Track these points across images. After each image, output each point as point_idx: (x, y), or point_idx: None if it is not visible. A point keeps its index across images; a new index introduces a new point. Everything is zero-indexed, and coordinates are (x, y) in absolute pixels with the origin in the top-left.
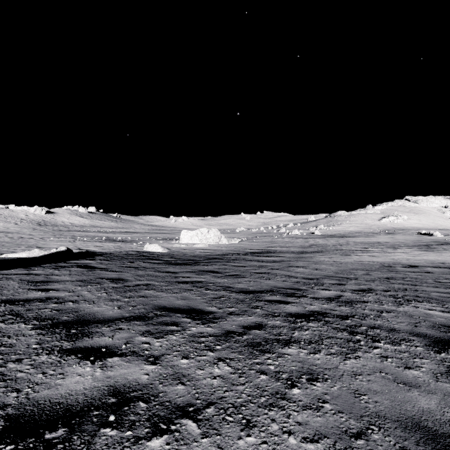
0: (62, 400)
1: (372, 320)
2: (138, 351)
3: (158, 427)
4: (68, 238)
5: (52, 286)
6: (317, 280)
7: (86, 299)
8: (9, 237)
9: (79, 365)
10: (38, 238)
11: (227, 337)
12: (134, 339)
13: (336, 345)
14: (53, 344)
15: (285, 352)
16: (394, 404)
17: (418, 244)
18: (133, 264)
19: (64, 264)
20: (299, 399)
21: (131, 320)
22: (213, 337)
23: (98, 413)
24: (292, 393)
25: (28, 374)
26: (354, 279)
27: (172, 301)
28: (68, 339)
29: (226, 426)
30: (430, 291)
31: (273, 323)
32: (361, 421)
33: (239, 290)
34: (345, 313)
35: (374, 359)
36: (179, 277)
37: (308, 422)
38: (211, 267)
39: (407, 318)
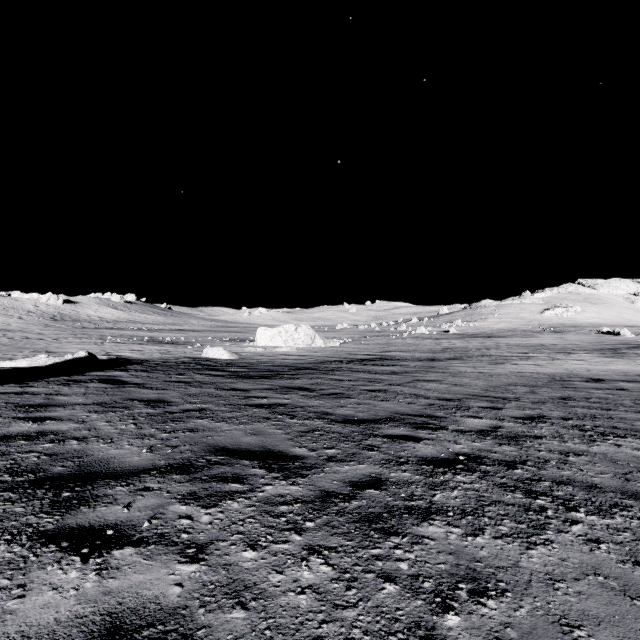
0: None
1: (555, 469)
2: (169, 533)
3: None
4: (94, 338)
5: (52, 413)
6: (459, 401)
7: (100, 435)
8: (8, 337)
9: (59, 567)
10: (50, 338)
11: (324, 503)
12: (167, 510)
13: (507, 518)
14: (24, 522)
15: (423, 533)
16: None
17: (599, 347)
18: (185, 376)
19: (80, 378)
20: (461, 639)
21: (166, 473)
22: (301, 505)
23: None
24: (446, 625)
25: None
26: (514, 400)
27: (237, 438)
28: (53, 510)
29: None
30: (632, 419)
31: (398, 477)
32: None
33: (342, 418)
34: (511, 458)
35: (577, 546)
36: (251, 397)
37: None
38: (300, 382)
39: (609, 464)
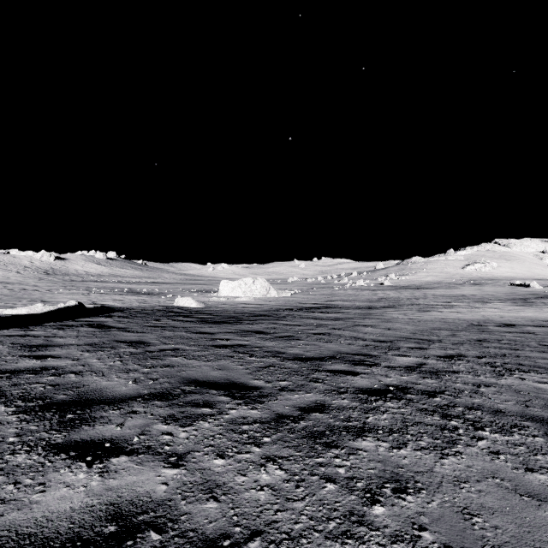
0: (36, 529)
1: (468, 397)
2: (155, 446)
3: None
4: (81, 289)
5: (52, 352)
6: (391, 343)
7: (93, 370)
8: (9, 288)
9: (70, 470)
10: (44, 289)
11: (278, 423)
12: (151, 428)
13: (426, 435)
14: (38, 437)
15: (358, 447)
16: (522, 531)
17: (512, 297)
18: (160, 322)
19: (72, 323)
20: (385, 523)
21: (149, 400)
22: (259, 425)
23: None
24: (374, 513)
25: None
26: (438, 342)
27: (206, 373)
28: (60, 428)
29: None
30: (536, 357)
31: (339, 403)
32: None
33: (293, 356)
34: (432, 388)
35: (481, 457)
36: (217, 339)
37: None
38: (258, 326)
39: (513, 394)
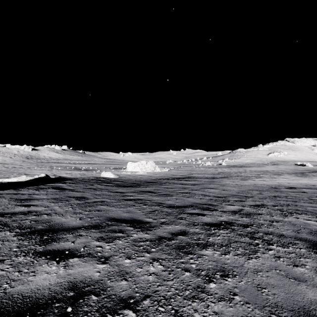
0: (32, 294)
1: (266, 228)
2: (92, 253)
3: (105, 316)
4: (47, 167)
5: (33, 203)
6: (224, 198)
7: (56, 213)
8: (5, 167)
9: (47, 265)
10: (26, 167)
11: (160, 241)
12: (90, 244)
13: (241, 248)
14: (29, 248)
15: (203, 253)
16: (288, 296)
17: (295, 172)
18: (93, 186)
19: (43, 186)
20: (215, 292)
21: (88, 229)
22: (149, 242)
23: (58, 305)
24: (210, 287)
25: (7, 272)
26: (251, 197)
27: (120, 214)
28: (41, 243)
29: (158, 316)
30: (306, 206)
31: (193, 231)
32: (263, 311)
33: (168, 205)
34: (246, 223)
35: (270, 259)
36: (125, 196)
37: (223, 312)
38: (149, 188)
39: (291, 226)
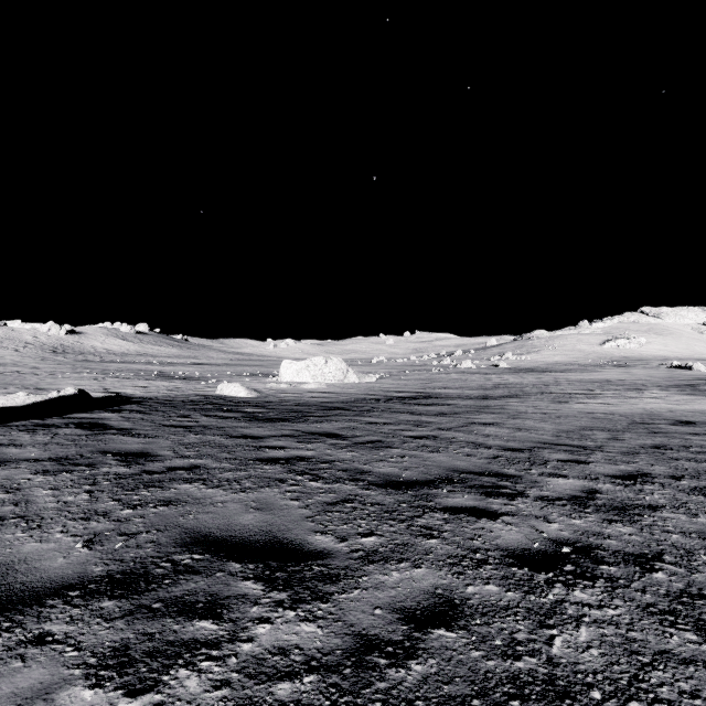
0: None
1: None
2: None
3: None
4: (95, 372)
5: None
6: (530, 452)
7: (27, 514)
8: None
9: None
10: (45, 372)
11: (360, 671)
12: (50, 705)
13: (704, 704)
14: None
15: None
16: None
17: (674, 383)
18: (187, 419)
19: (55, 421)
20: None
21: (94, 596)
22: (316, 678)
23: None
24: None
25: None
26: (598, 450)
27: (232, 518)
28: None
29: None
30: None
31: (481, 595)
32: None
33: (383, 478)
34: (637, 548)
35: None
36: (265, 448)
37: None
38: (329, 426)
39: None
